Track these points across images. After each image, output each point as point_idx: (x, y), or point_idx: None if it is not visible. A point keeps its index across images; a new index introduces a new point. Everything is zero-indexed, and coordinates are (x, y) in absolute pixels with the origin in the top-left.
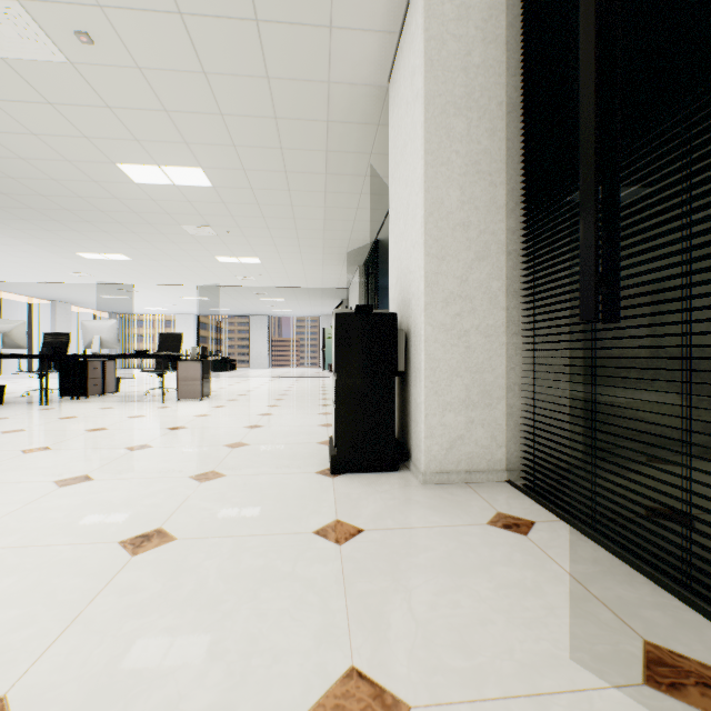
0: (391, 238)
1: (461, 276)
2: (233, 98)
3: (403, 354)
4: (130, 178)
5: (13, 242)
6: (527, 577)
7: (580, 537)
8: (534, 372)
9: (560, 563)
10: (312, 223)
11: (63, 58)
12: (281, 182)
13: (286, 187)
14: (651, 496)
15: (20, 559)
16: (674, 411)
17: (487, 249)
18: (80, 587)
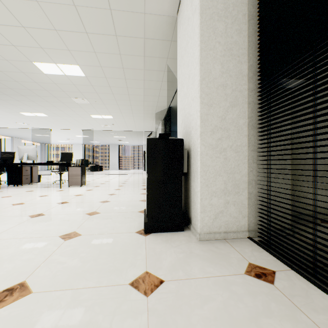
0: (179, 99)
1: (221, 116)
2: (92, 22)
3: (186, 163)
4: (41, 70)
5: None
6: None
7: (309, 285)
8: (264, 173)
9: (306, 313)
10: (138, 97)
11: None
12: (121, 74)
13: (123, 77)
14: None
15: None
16: None
17: (236, 100)
18: None
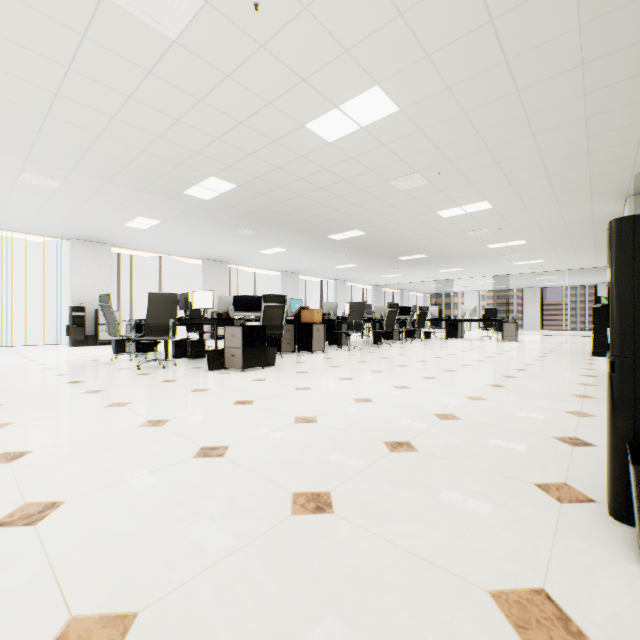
0: None
1: None
2: (547, 226)
3: None
4: (488, 247)
5: (416, 270)
6: None
7: None
8: None
9: None
10: (584, 244)
11: (489, 232)
12: (565, 236)
13: (567, 237)
14: None
15: (517, 355)
16: None
17: None
18: (534, 357)
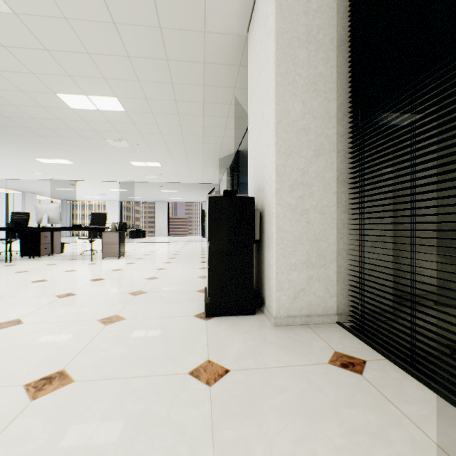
0: (249, 143)
1: (303, 168)
2: (136, 43)
3: (259, 227)
4: (67, 104)
5: None
6: (371, 420)
7: (405, 375)
8: (357, 241)
9: (396, 404)
10: (195, 138)
11: (9, 9)
12: (173, 108)
13: (176, 112)
14: (448, 335)
15: None
16: (452, 268)
17: (322, 148)
18: None
